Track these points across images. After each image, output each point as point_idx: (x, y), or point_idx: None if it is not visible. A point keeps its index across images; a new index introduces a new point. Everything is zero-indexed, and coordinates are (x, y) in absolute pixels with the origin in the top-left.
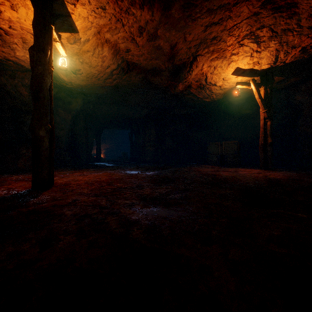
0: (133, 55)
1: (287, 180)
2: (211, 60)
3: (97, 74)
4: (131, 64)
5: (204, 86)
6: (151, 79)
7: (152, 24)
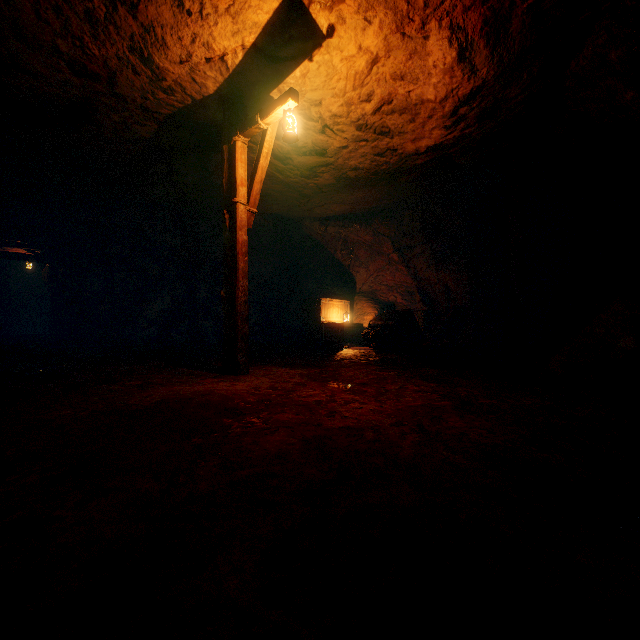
0: None
1: None
2: None
3: None
4: None
5: None
6: None
7: None
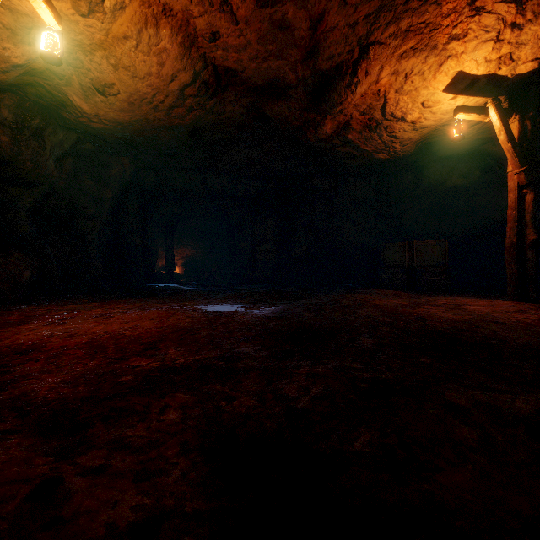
0: (227, 47)
1: None
2: (400, 55)
3: (151, 95)
4: (224, 73)
5: (378, 124)
6: (267, 108)
7: None
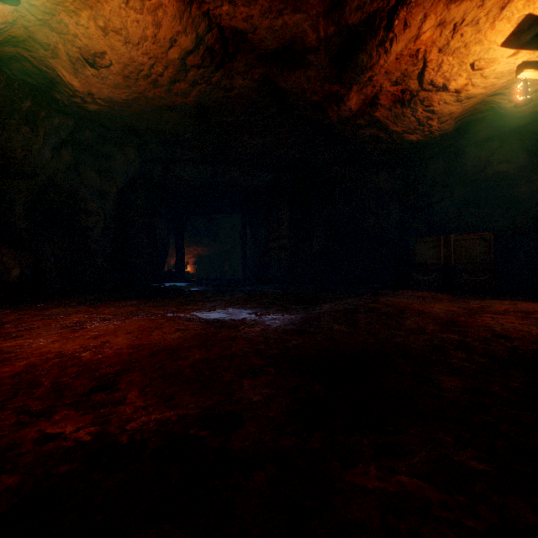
0: None
1: None
2: None
3: (149, 66)
4: (232, 37)
5: (413, 96)
6: (283, 80)
7: None
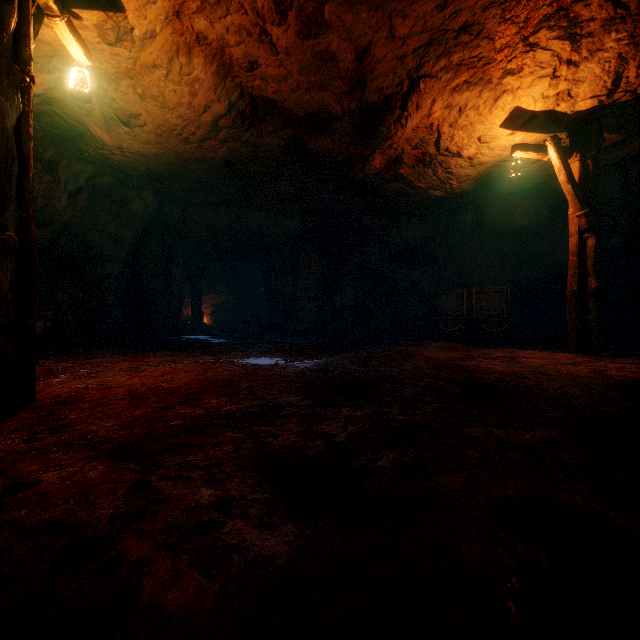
0: (266, 77)
1: None
2: (453, 89)
3: (182, 127)
4: (262, 103)
5: (432, 159)
6: (310, 141)
7: None
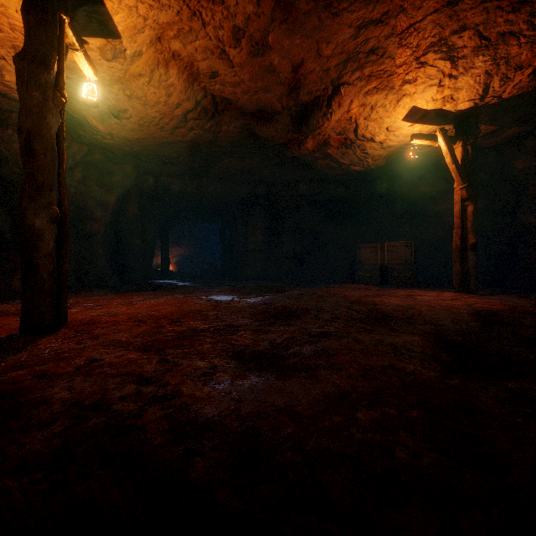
0: (224, 83)
1: (511, 313)
2: (366, 93)
3: (159, 119)
4: (221, 101)
5: (352, 142)
6: (258, 129)
7: (258, 22)
